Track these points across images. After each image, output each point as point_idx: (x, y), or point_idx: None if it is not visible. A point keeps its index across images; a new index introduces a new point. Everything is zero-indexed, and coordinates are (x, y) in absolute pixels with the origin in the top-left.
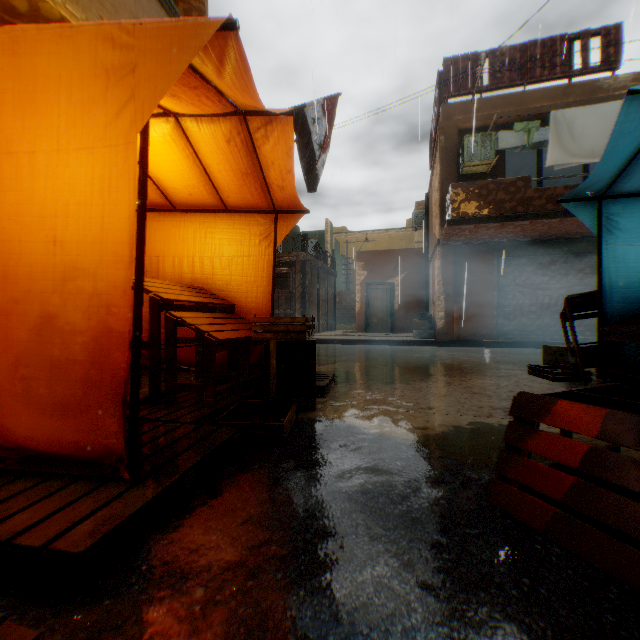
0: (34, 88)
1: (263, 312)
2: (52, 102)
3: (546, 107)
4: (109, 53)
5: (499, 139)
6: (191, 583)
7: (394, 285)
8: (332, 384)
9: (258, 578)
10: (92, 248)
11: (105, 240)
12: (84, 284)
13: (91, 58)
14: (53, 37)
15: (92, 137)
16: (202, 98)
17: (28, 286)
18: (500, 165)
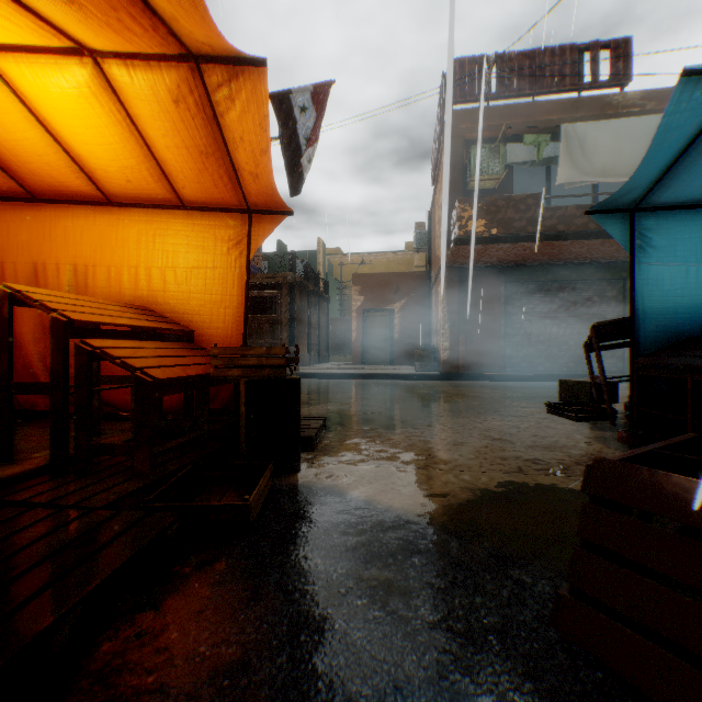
0: None
1: (233, 341)
2: None
3: (556, 121)
4: None
5: (508, 152)
6: None
7: (394, 312)
8: (323, 431)
9: None
10: None
11: None
12: None
13: None
14: None
15: None
16: (123, 16)
17: None
18: (509, 181)
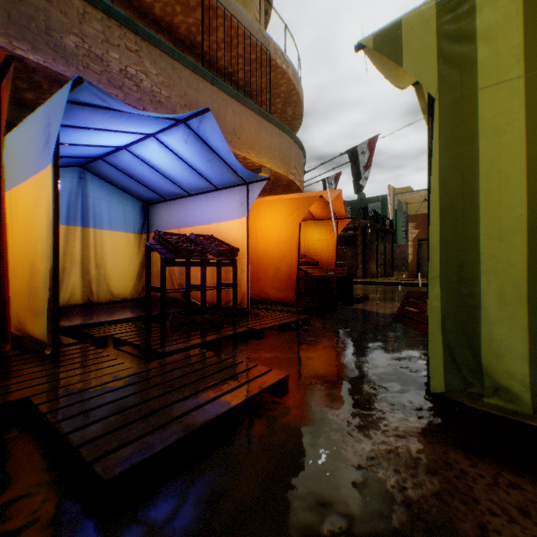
0: (274, 214)
1: (331, 265)
2: (278, 217)
3: None
4: (292, 205)
5: None
6: (314, 320)
7: None
8: (366, 300)
9: (327, 321)
10: (288, 251)
11: (291, 250)
12: (286, 260)
13: (288, 206)
14: (279, 202)
15: (288, 225)
16: None
17: (273, 261)
18: None
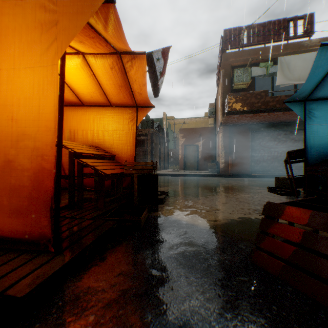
0: (0, 33)
1: (130, 159)
2: (11, 41)
3: (276, 55)
4: (43, 14)
5: (252, 71)
6: (87, 312)
7: (198, 146)
8: (167, 197)
9: (125, 308)
10: (33, 123)
11: (40, 118)
12: (29, 143)
13: (33, 17)
14: (11, 5)
15: (33, 61)
16: (97, 44)
17: None
18: (252, 84)
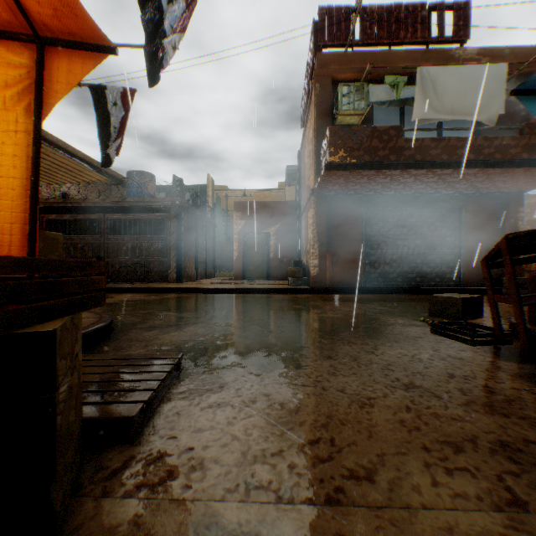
0: None
1: (15, 251)
2: None
3: (410, 68)
4: None
5: (370, 92)
6: None
7: (269, 235)
8: (171, 382)
9: None
10: None
11: None
12: None
13: None
14: None
15: None
16: None
17: None
18: (370, 119)
